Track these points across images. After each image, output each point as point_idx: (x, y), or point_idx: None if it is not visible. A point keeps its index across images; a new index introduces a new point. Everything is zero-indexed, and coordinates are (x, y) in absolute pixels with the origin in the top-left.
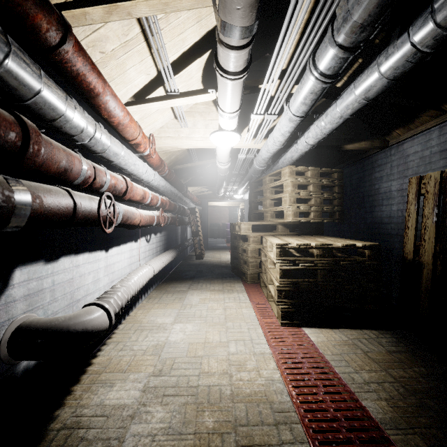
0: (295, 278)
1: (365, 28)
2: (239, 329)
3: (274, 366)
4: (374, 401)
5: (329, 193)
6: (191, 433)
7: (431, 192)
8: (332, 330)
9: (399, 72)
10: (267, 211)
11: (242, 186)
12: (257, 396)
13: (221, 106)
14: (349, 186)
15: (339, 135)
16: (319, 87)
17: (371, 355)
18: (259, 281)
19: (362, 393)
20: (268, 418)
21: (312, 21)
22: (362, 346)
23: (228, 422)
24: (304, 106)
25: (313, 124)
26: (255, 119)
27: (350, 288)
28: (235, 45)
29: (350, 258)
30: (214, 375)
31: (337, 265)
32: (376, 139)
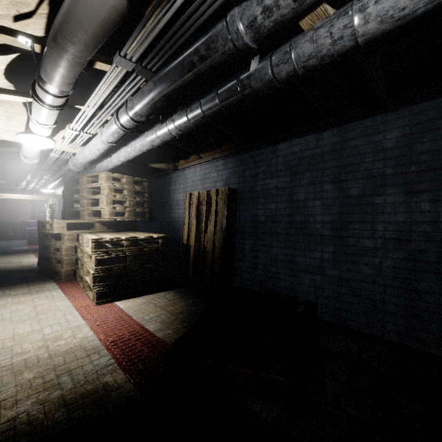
0: (108, 265)
1: (143, 117)
2: (54, 317)
3: (88, 330)
4: (153, 324)
5: (141, 198)
6: (11, 387)
7: (194, 203)
8: (137, 298)
9: (166, 140)
10: (85, 210)
11: (54, 182)
12: (73, 349)
13: (35, 118)
14: (157, 193)
15: (146, 156)
16: (122, 132)
17: (159, 305)
18: (75, 278)
19: (147, 323)
20: (82, 355)
21: (113, 99)
22: (155, 302)
23: (48, 369)
24: (113, 138)
25: (123, 147)
26: (71, 132)
27: (149, 266)
28: (54, 94)
29: (149, 246)
30: (30, 352)
31: (142, 252)
32: (171, 163)
